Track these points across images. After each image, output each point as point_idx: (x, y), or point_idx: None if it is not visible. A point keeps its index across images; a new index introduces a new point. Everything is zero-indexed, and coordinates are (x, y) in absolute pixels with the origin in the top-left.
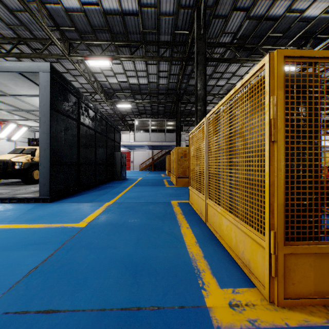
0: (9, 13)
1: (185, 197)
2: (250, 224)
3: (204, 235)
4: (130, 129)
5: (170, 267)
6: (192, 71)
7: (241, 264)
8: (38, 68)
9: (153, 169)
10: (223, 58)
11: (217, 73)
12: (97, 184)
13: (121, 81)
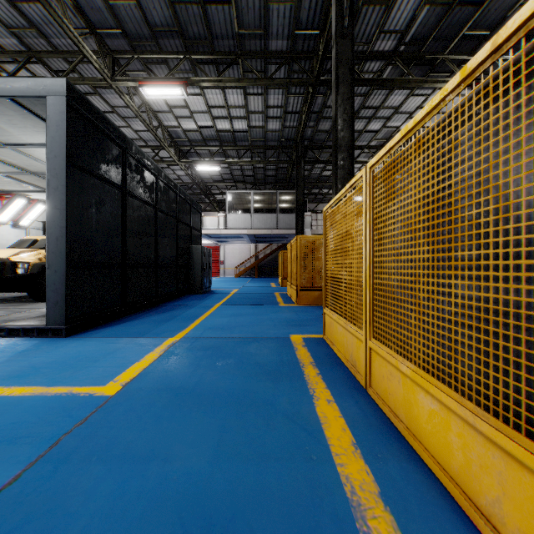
0: (9, 5)
1: (315, 326)
2: (514, 424)
3: (368, 422)
4: (220, 208)
5: (300, 533)
6: (324, 105)
7: (491, 533)
8: (44, 89)
9: (257, 275)
10: (381, 79)
11: (367, 108)
12: (159, 301)
13: (202, 126)
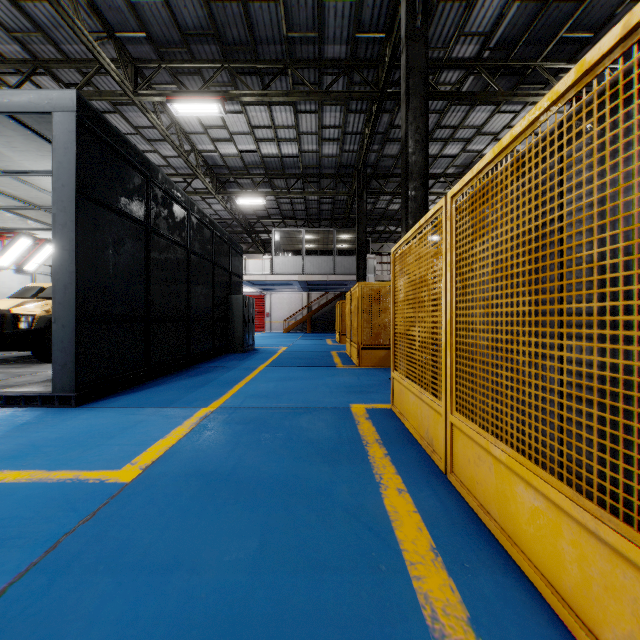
0: (10, 4)
1: (381, 394)
2: None
3: (451, 519)
4: (265, 250)
5: None
6: (391, 125)
7: None
8: (50, 104)
9: (310, 330)
10: (461, 93)
11: (443, 128)
12: (192, 361)
13: (244, 150)
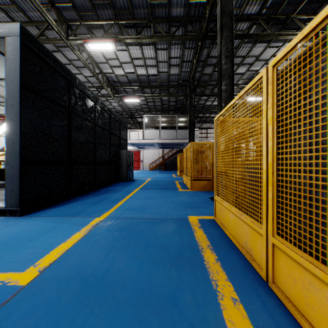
0: None
1: (206, 208)
2: None
3: None
4: (140, 127)
5: None
6: (208, 56)
7: None
8: (4, 31)
9: (163, 169)
10: (249, 34)
11: (237, 57)
12: (97, 187)
13: (128, 72)
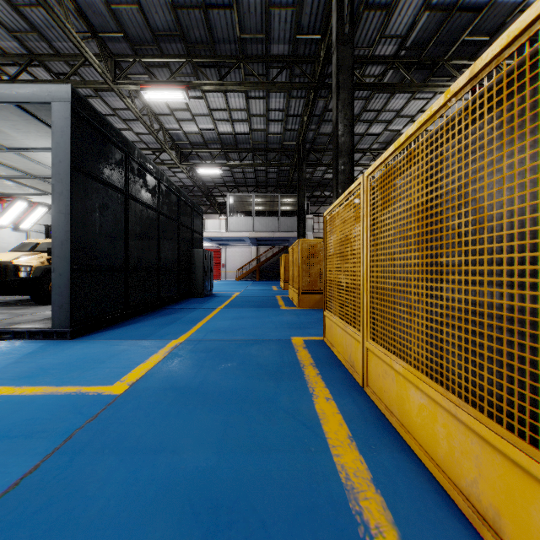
0: (11, 9)
1: (316, 329)
2: (491, 413)
3: (364, 418)
4: (221, 211)
5: (298, 512)
6: (326, 109)
7: (469, 511)
8: (49, 95)
9: (258, 279)
10: (382, 84)
11: (369, 111)
12: (161, 304)
13: (204, 129)
